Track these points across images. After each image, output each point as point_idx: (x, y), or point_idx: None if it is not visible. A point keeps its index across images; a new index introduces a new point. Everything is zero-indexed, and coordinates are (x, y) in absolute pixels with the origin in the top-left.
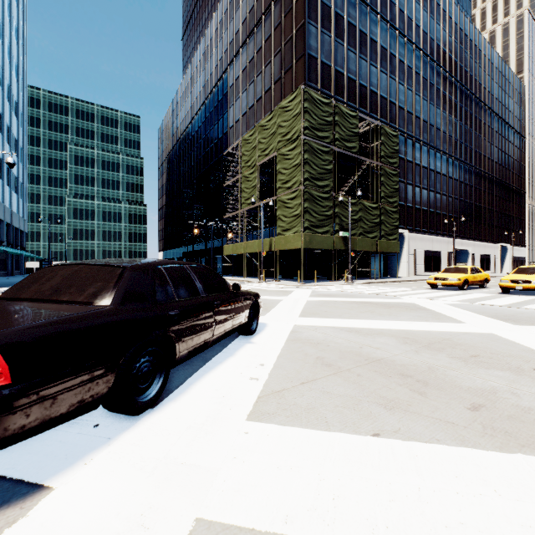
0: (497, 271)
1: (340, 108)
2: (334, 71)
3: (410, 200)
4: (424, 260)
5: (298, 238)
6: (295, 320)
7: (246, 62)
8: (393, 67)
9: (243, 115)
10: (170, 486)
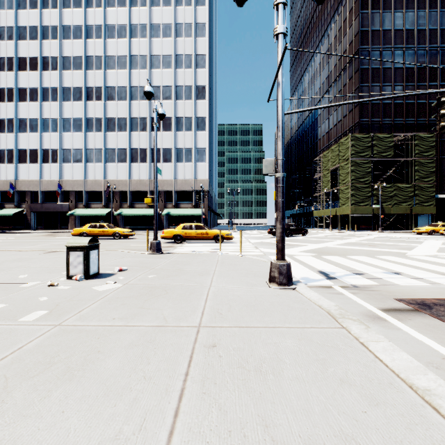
0: None
1: (377, 136)
2: (382, 105)
3: None
4: None
5: (348, 209)
6: (317, 236)
7: (328, 102)
8: (444, 76)
9: (326, 133)
10: (291, 238)
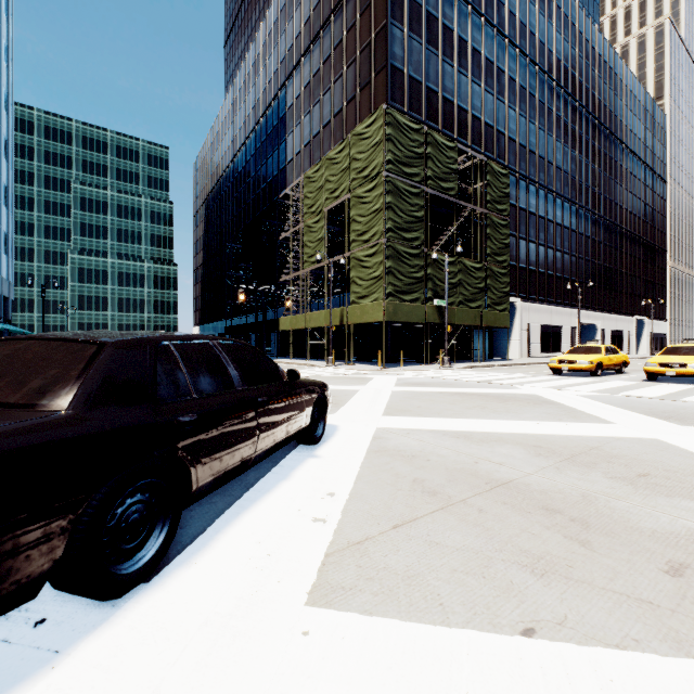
0: (632, 351)
1: (434, 136)
2: (426, 89)
3: (522, 259)
4: (540, 337)
5: (378, 308)
6: (378, 420)
7: (309, 75)
8: (501, 86)
9: (306, 146)
10: None
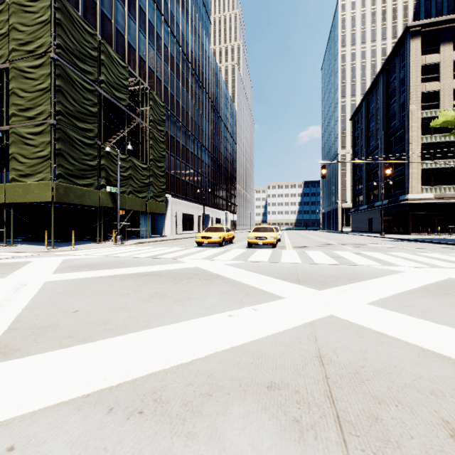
0: None
1: (108, 48)
2: (101, 11)
3: (172, 169)
4: (183, 221)
5: (45, 188)
6: None
7: None
8: (159, 46)
9: None
10: None
